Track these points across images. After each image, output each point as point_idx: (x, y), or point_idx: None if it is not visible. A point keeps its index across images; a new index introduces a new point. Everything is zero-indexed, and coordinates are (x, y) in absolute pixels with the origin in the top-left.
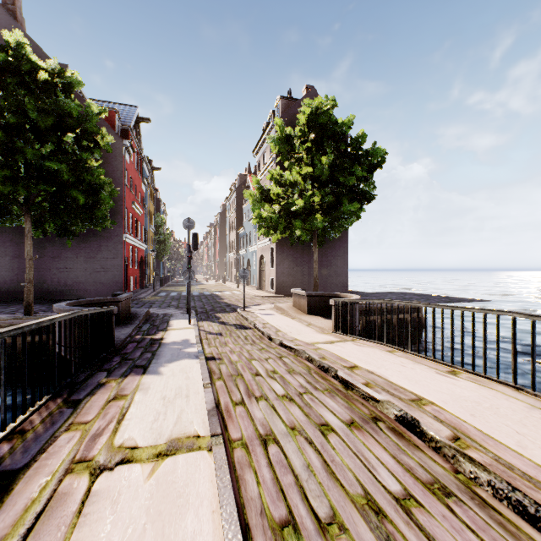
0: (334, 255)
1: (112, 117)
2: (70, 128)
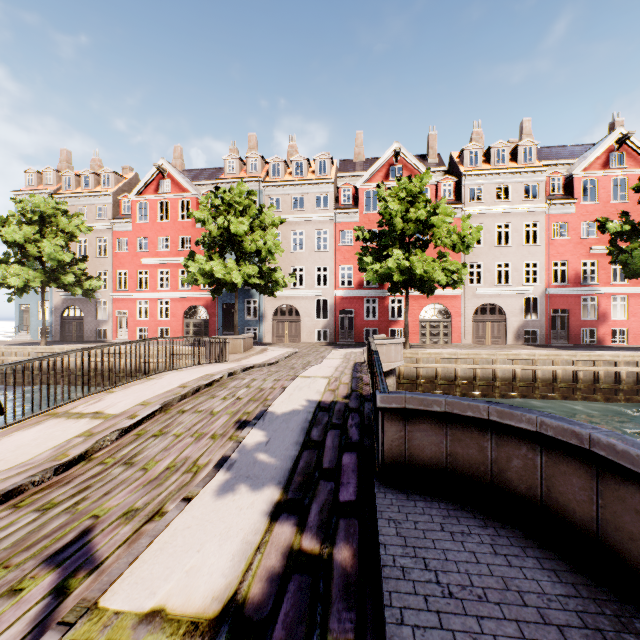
0: None
1: None
2: None
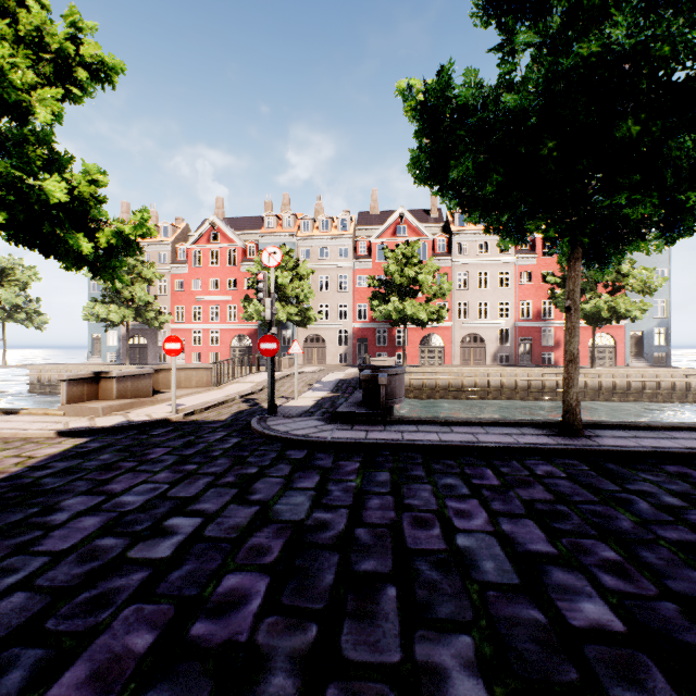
0: None
1: None
2: None
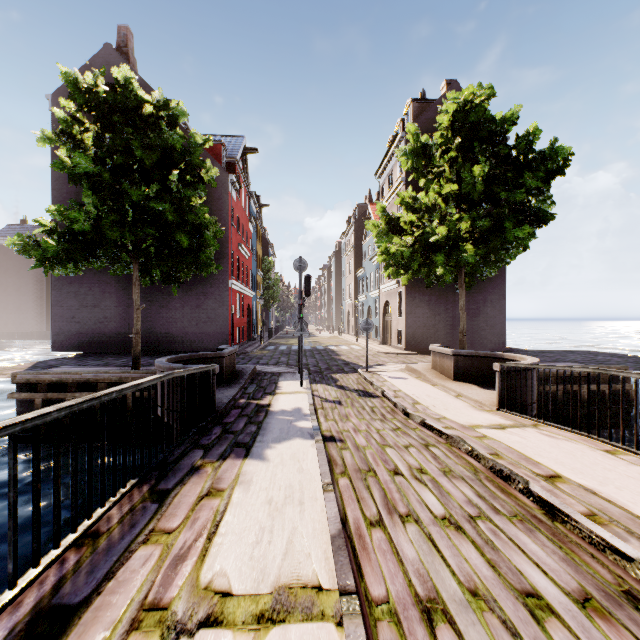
0: (485, 300)
1: (218, 150)
2: (174, 164)
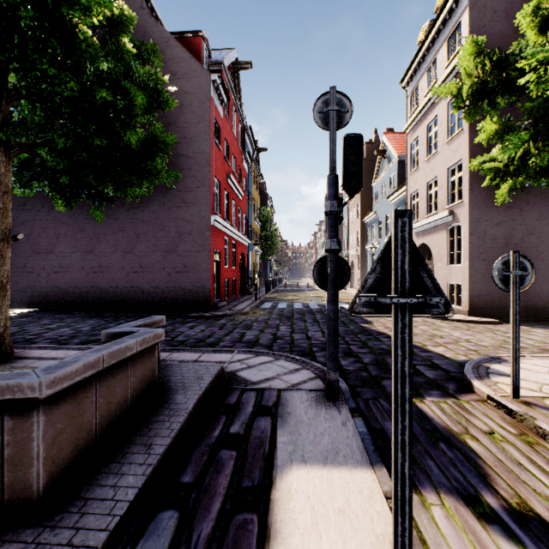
0: None
1: (197, 45)
2: None
